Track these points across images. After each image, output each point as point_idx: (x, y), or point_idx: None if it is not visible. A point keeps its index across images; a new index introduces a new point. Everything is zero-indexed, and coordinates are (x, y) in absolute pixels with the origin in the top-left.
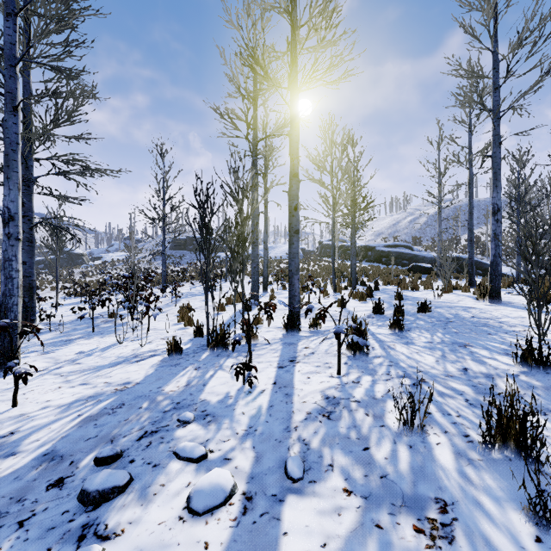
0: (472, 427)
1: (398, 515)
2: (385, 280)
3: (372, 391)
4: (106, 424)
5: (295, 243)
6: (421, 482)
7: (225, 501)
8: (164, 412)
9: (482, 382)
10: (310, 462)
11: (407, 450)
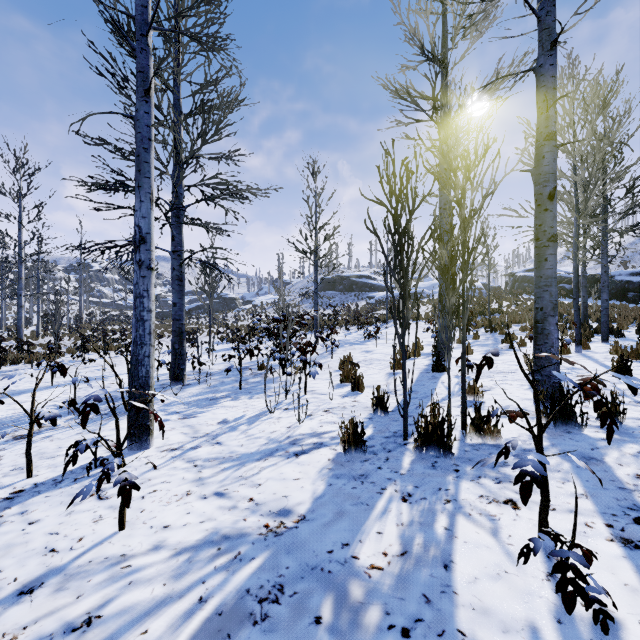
0: None
1: None
2: None
3: None
4: None
5: (551, 258)
6: None
7: None
8: None
9: None
10: None
11: None
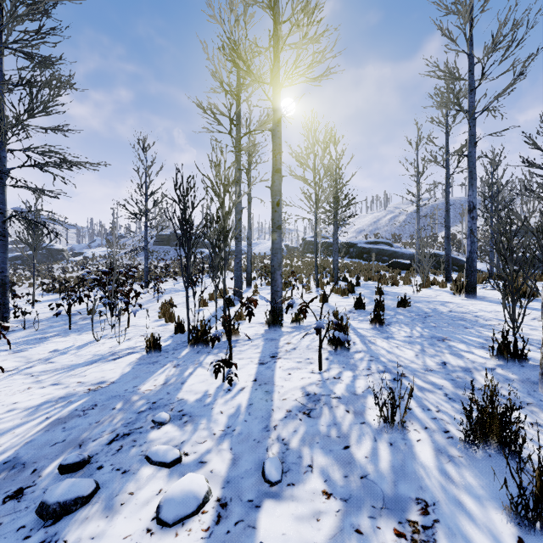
0: (451, 422)
1: (378, 518)
2: (366, 275)
3: (353, 387)
4: (75, 426)
5: (278, 238)
6: (402, 482)
7: (197, 509)
8: (139, 413)
9: (460, 376)
10: (289, 463)
11: (388, 448)
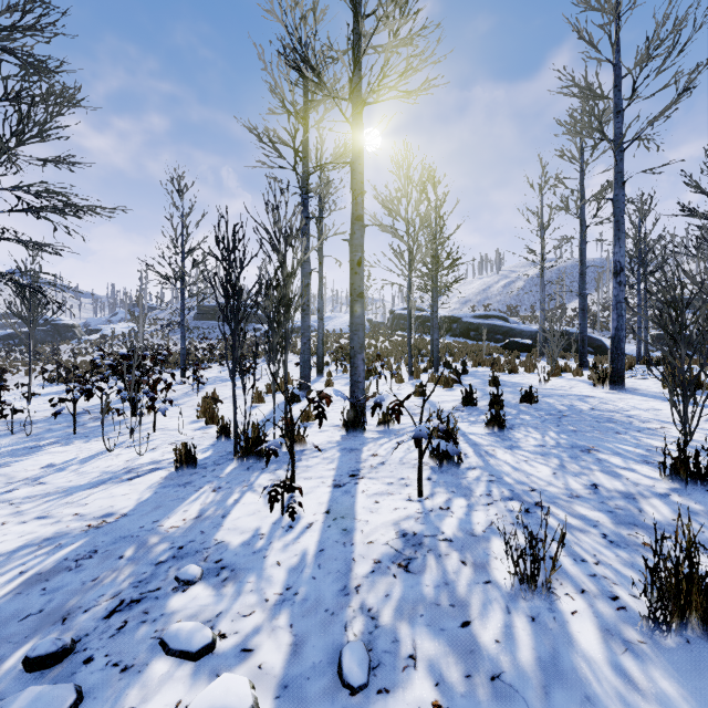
0: (620, 582)
1: None
2: (475, 360)
3: (468, 522)
4: (61, 587)
5: (359, 310)
6: (556, 687)
7: None
8: (157, 565)
9: (621, 506)
10: (379, 652)
11: (529, 626)
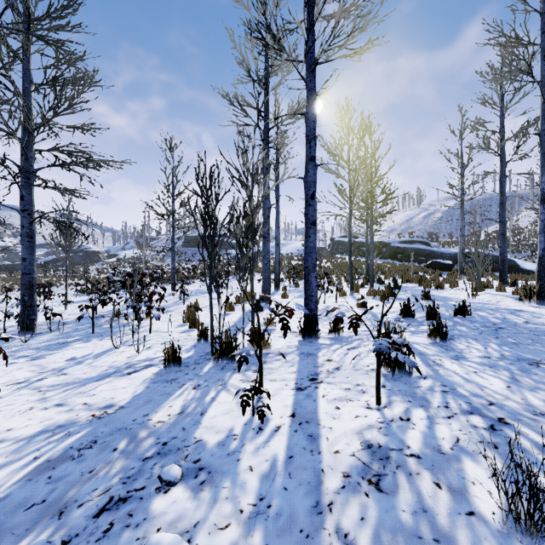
0: None
1: None
2: (404, 277)
3: (433, 437)
4: (63, 477)
5: (312, 236)
6: None
7: None
8: (144, 461)
9: None
10: None
11: None
